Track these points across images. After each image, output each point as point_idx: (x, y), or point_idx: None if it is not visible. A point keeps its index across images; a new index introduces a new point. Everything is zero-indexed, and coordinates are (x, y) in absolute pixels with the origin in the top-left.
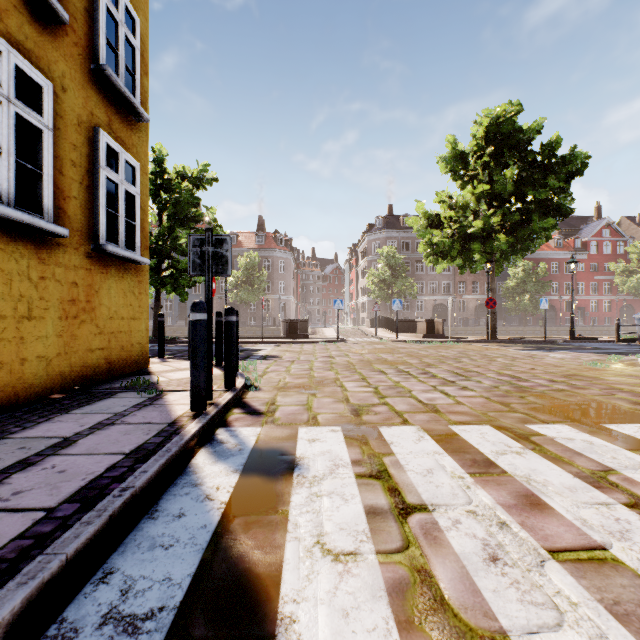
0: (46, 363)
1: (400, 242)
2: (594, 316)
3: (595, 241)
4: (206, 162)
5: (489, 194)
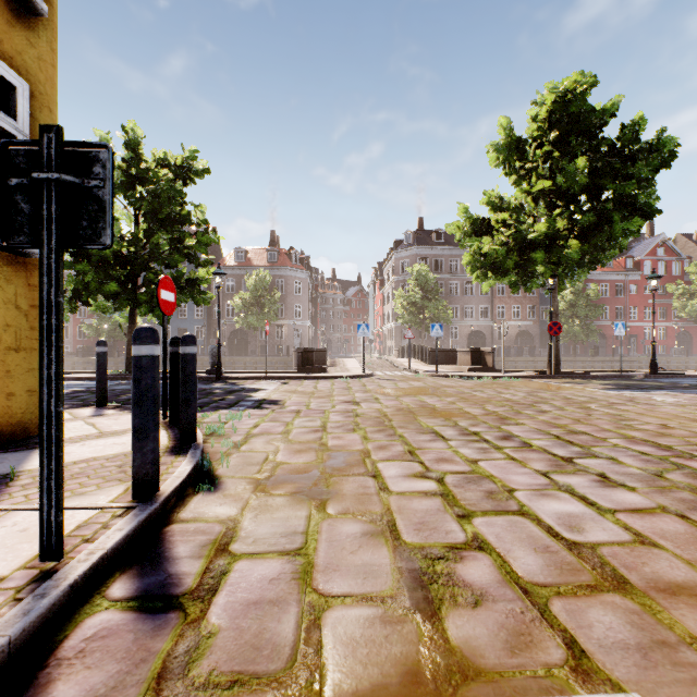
0: None
1: (432, 260)
2: (648, 344)
3: (649, 260)
4: (194, 147)
5: (553, 191)
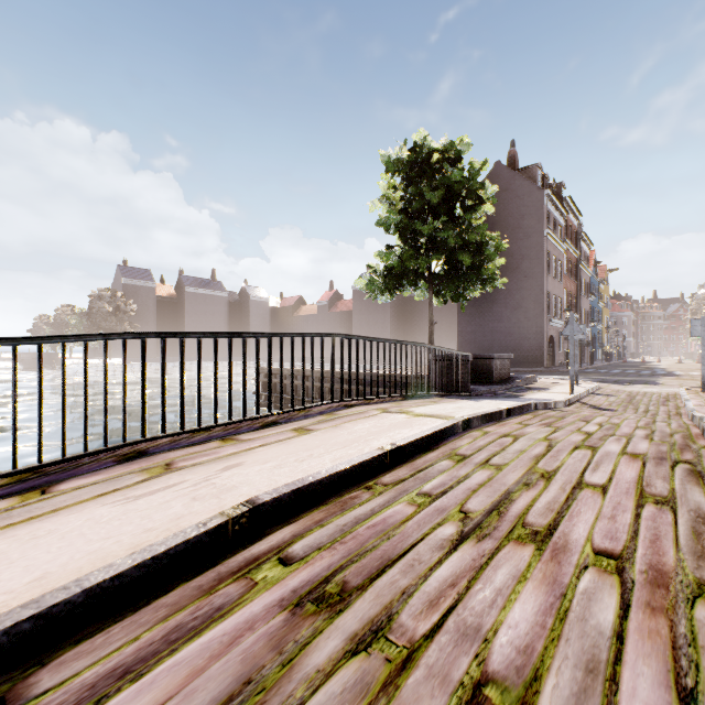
0: None
1: None
2: None
3: None
4: None
5: None
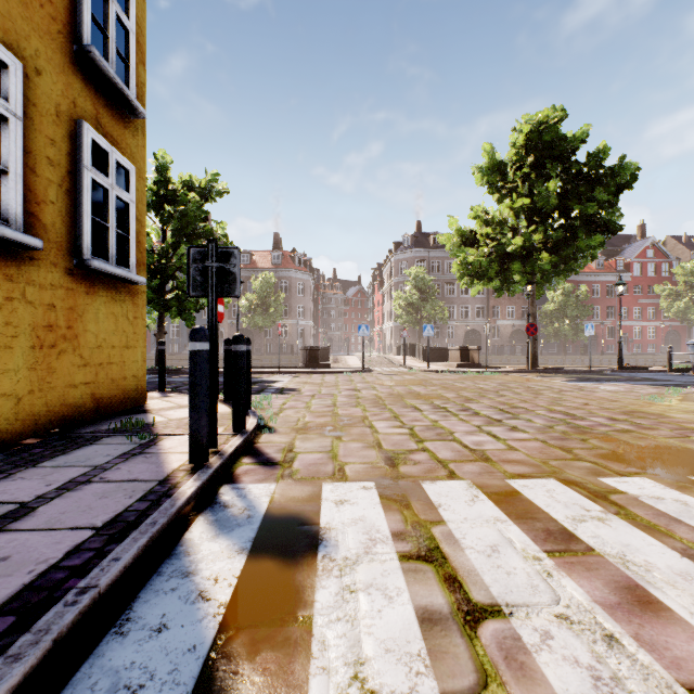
0: (14, 402)
1: (429, 262)
2: (638, 343)
3: (639, 262)
4: (215, 171)
5: (530, 209)
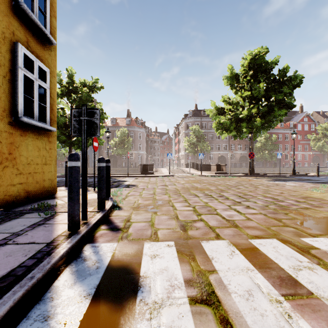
0: None
1: (201, 123)
2: (299, 162)
3: (300, 124)
4: (97, 77)
5: (250, 96)
